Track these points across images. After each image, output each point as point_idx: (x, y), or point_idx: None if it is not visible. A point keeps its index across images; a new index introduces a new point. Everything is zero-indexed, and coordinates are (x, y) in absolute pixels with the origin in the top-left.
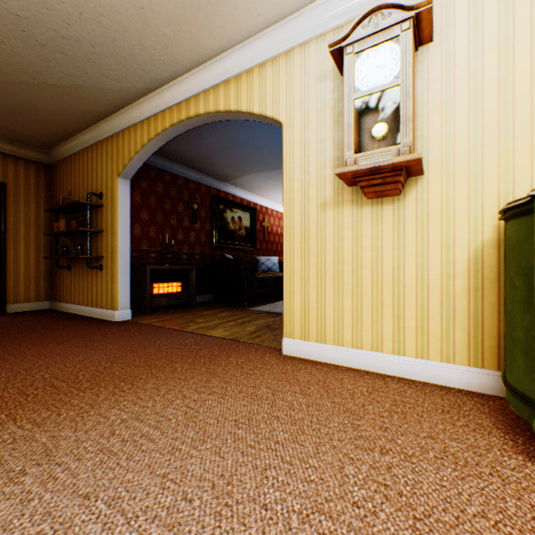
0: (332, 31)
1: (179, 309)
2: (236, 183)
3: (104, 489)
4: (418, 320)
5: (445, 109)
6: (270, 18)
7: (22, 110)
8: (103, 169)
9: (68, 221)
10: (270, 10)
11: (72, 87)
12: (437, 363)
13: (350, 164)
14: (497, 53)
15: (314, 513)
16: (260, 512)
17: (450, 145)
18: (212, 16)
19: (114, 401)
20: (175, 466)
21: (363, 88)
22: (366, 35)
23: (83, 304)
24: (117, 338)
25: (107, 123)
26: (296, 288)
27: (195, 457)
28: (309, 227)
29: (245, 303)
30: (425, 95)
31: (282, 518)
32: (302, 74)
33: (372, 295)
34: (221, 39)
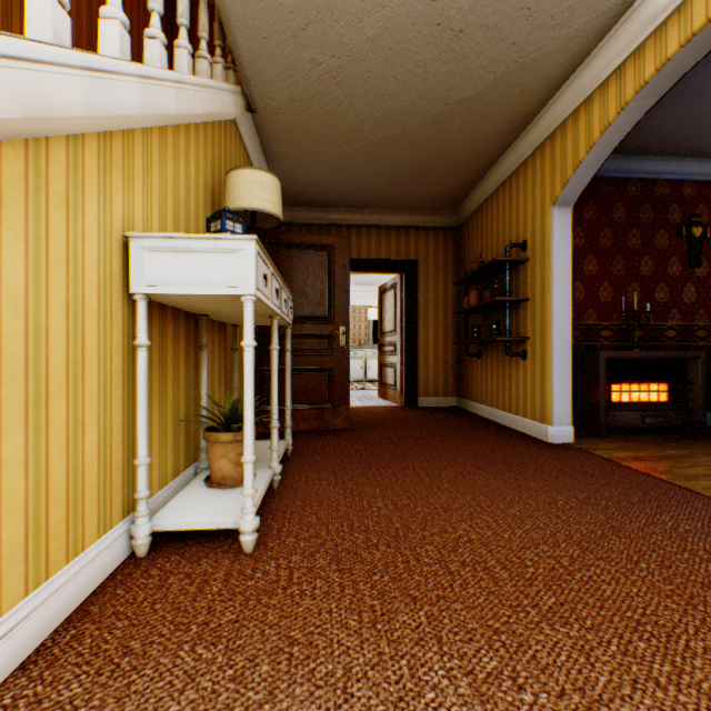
0: None
1: (663, 437)
2: None
3: None
4: None
5: None
6: None
7: (432, 162)
8: (525, 204)
9: (478, 293)
10: None
11: (489, 87)
12: None
13: None
14: None
15: None
16: None
17: None
18: None
19: None
20: None
21: None
22: None
23: (495, 407)
24: (563, 480)
25: (533, 127)
26: None
27: None
28: None
29: None
30: None
31: None
32: None
33: None
34: None
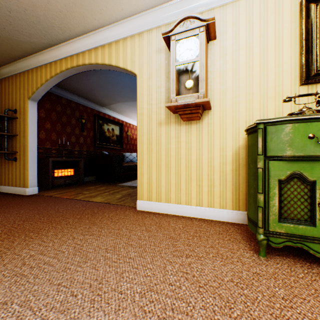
0: (164, 25)
1: (72, 186)
2: (111, 108)
3: (17, 297)
4: (209, 187)
5: (221, 76)
6: (129, 12)
7: None
8: (17, 93)
9: None
10: (129, 8)
11: None
12: (218, 209)
13: (174, 101)
14: (245, 50)
15: (148, 292)
16: (118, 295)
17: (224, 95)
18: (93, 5)
19: (25, 245)
20: (66, 278)
21: (180, 60)
22: (182, 31)
23: (1, 184)
24: (27, 205)
25: (20, 63)
26: (144, 171)
27: (79, 271)
28: (152, 136)
29: (116, 181)
30: (212, 67)
31: (130, 297)
32: (148, 48)
33: (186, 174)
34: (99, 20)
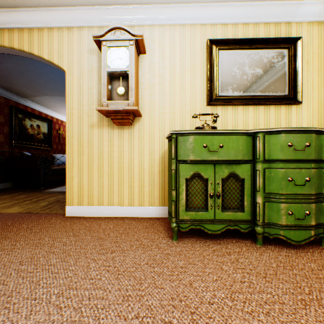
0: (97, 27)
1: None
2: (35, 100)
3: None
4: (140, 187)
5: (151, 88)
6: (56, 2)
7: None
8: None
9: None
10: None
11: None
12: (148, 207)
13: (105, 105)
14: (170, 69)
15: (67, 290)
16: (31, 302)
17: (153, 105)
18: None
19: None
20: None
21: (112, 66)
22: (113, 39)
23: None
24: None
25: None
26: (75, 174)
27: None
28: (84, 138)
29: (42, 187)
30: (143, 79)
31: (46, 300)
32: (79, 45)
33: (119, 176)
34: None
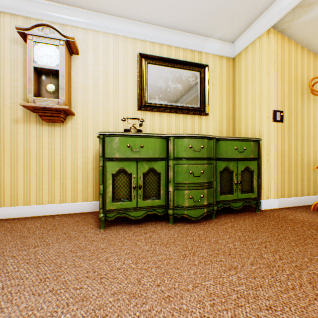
0: (23, 17)
1: None
2: None
3: None
4: (73, 184)
5: (84, 88)
6: None
7: None
8: None
9: None
10: None
11: None
12: (81, 202)
13: (31, 101)
14: (104, 73)
15: None
16: None
17: (87, 105)
18: None
19: None
20: None
21: (40, 62)
22: (41, 35)
23: None
24: None
25: None
26: None
27: None
28: (5, 133)
29: None
30: (76, 79)
31: None
32: None
33: (49, 174)
34: None
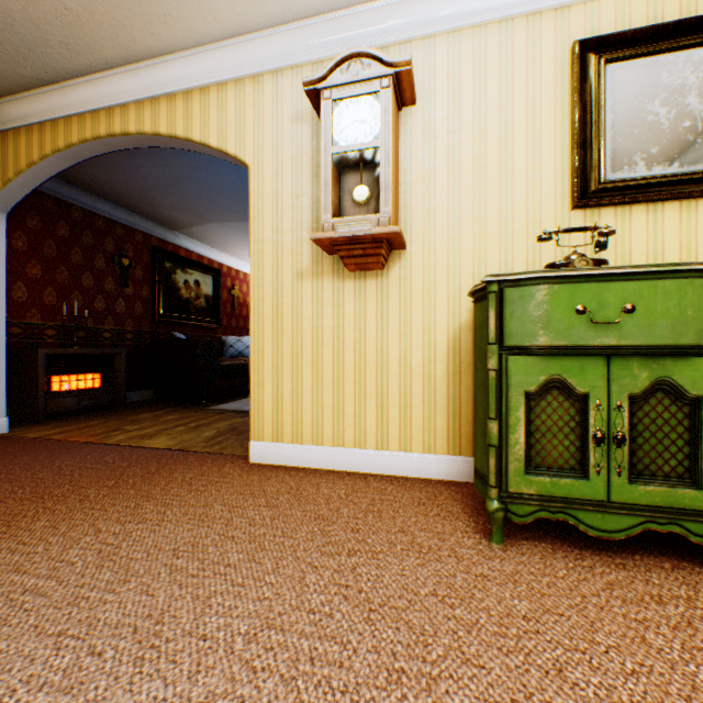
0: (310, 64)
1: (97, 413)
2: (192, 233)
3: None
4: (402, 409)
5: (427, 181)
6: (232, 28)
7: None
8: None
9: None
10: (231, 18)
11: None
12: (420, 454)
13: (328, 229)
14: (473, 131)
15: (264, 630)
16: (197, 644)
17: (432, 220)
18: (147, 3)
19: None
20: (79, 618)
21: (342, 142)
22: (345, 82)
23: None
24: None
25: None
26: (267, 378)
27: (111, 603)
28: (283, 301)
29: (204, 401)
30: (409, 162)
31: (224, 644)
32: (274, 109)
33: (355, 383)
34: (163, 37)
